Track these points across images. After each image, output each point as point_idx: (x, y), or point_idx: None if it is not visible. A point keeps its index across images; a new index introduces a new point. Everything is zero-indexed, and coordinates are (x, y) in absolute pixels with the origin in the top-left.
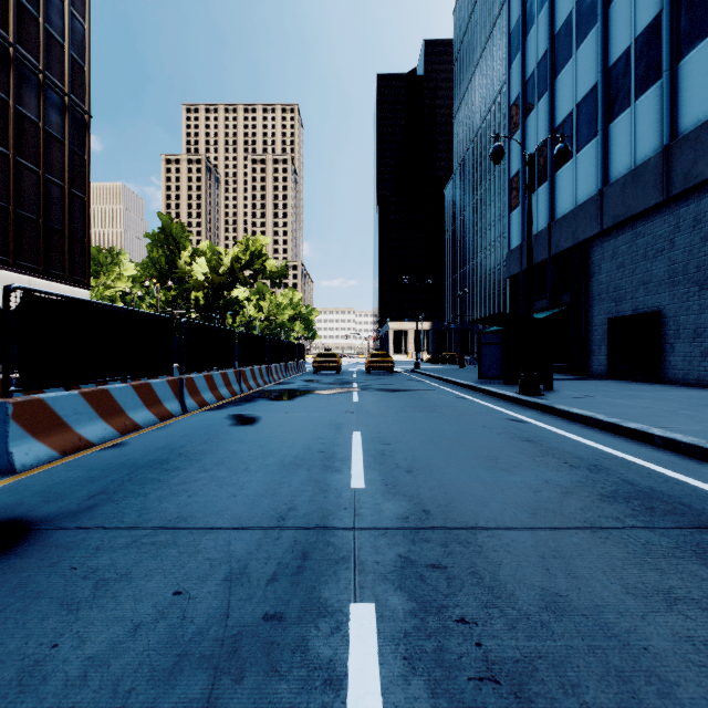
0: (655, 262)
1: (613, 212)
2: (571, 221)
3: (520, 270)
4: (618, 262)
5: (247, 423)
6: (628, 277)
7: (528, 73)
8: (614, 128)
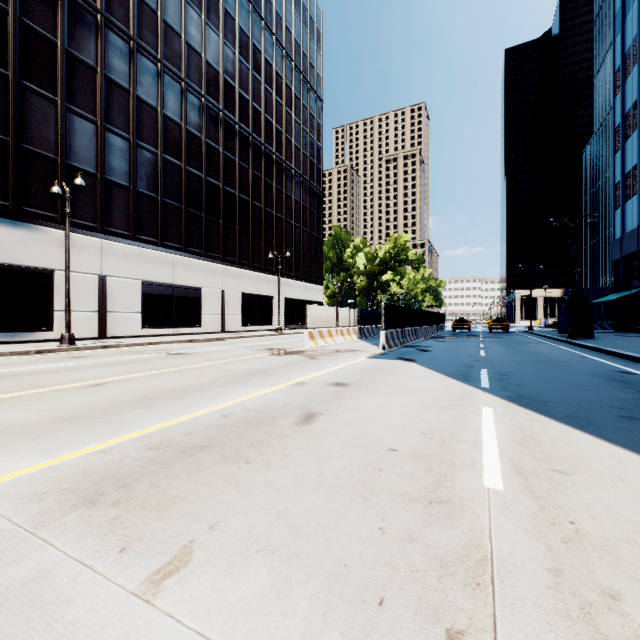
0: None
1: None
2: None
3: (620, 257)
4: None
5: (443, 341)
6: None
7: (626, 109)
8: None
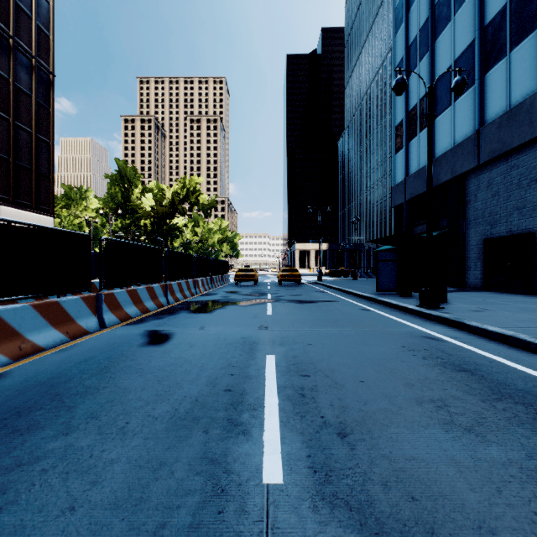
0: (529, 190)
1: (489, 149)
2: (450, 158)
3: (404, 200)
4: (493, 191)
5: (158, 342)
6: (503, 203)
7: (411, 39)
8: (490, 77)
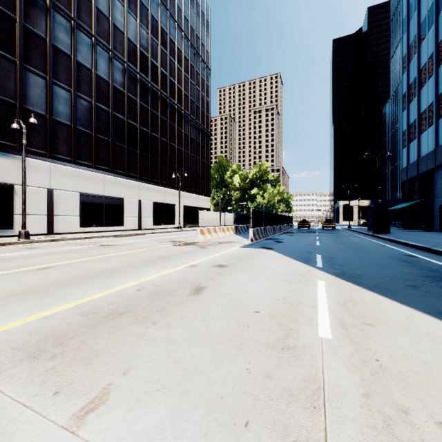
0: None
1: (439, 159)
2: (425, 160)
3: (406, 179)
4: None
5: (291, 235)
6: None
7: (410, 82)
8: (440, 122)
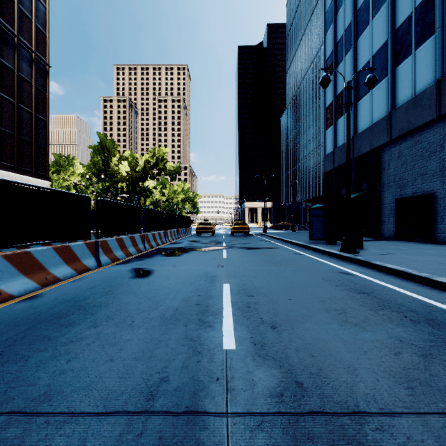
0: (429, 160)
1: (399, 127)
2: (368, 134)
3: (333, 167)
4: (402, 161)
5: (143, 275)
6: (410, 170)
7: (338, 37)
8: (399, 70)
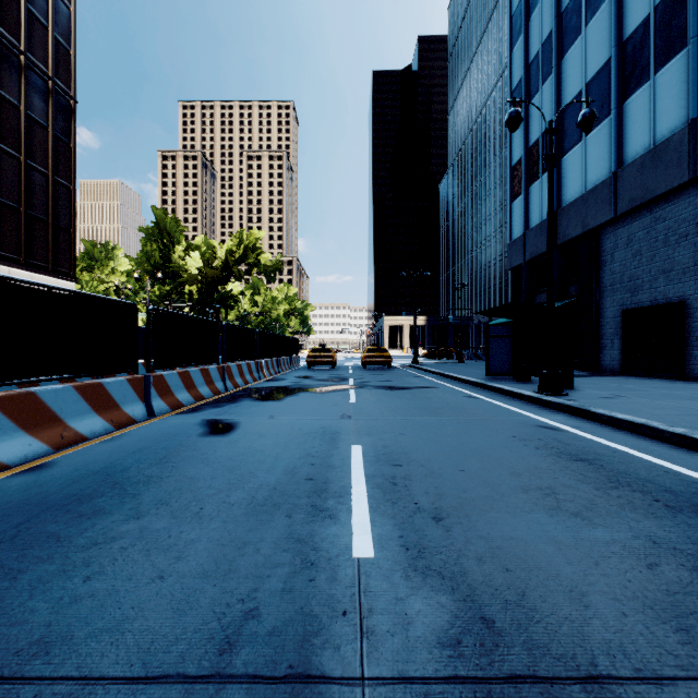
0: (678, 248)
1: (629, 196)
2: (580, 208)
3: (523, 261)
4: (634, 250)
5: (221, 431)
6: (646, 265)
7: (531, 55)
8: (630, 106)
